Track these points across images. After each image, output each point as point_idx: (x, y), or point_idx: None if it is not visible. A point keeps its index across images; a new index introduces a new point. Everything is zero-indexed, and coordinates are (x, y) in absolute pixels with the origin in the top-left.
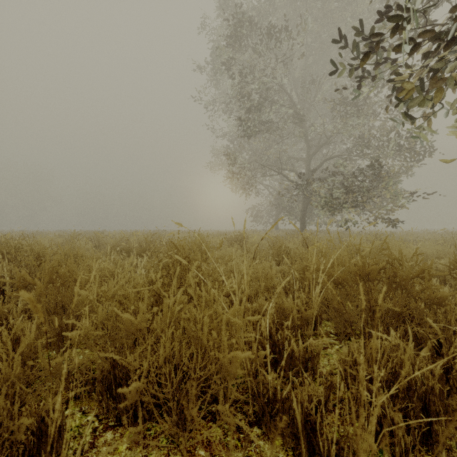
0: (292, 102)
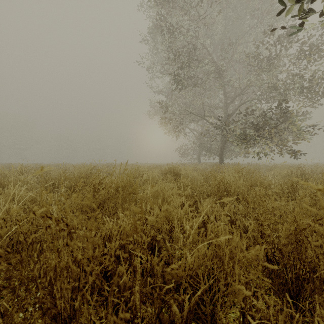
0: (213, 61)
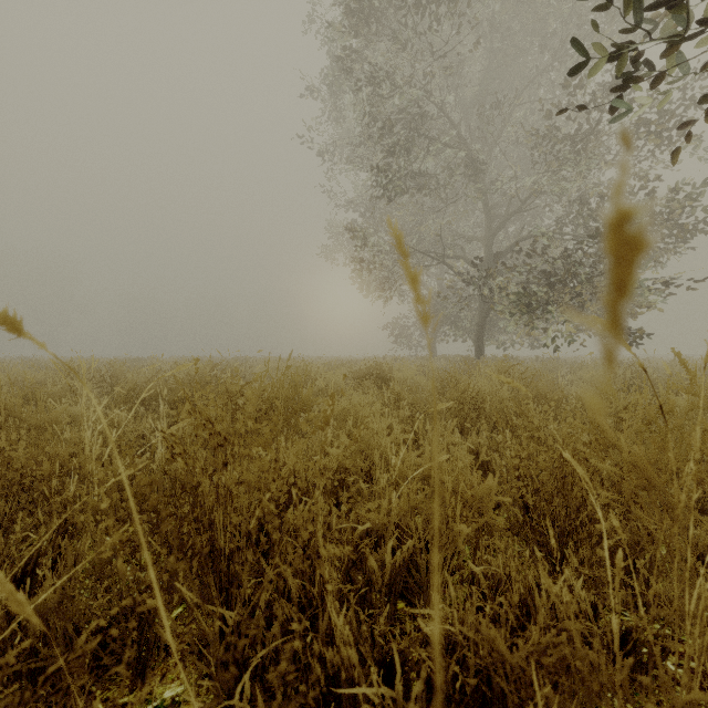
0: (463, 141)
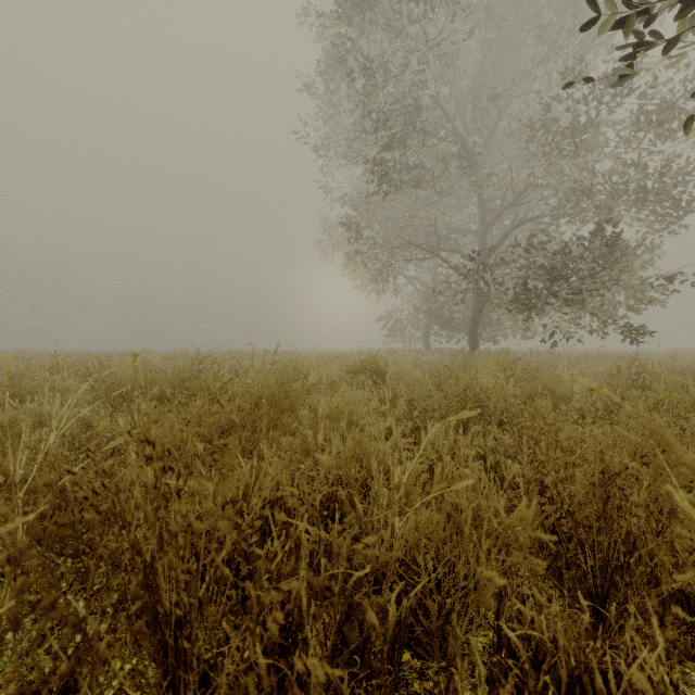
0: (457, 133)
